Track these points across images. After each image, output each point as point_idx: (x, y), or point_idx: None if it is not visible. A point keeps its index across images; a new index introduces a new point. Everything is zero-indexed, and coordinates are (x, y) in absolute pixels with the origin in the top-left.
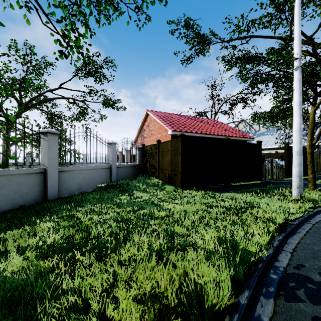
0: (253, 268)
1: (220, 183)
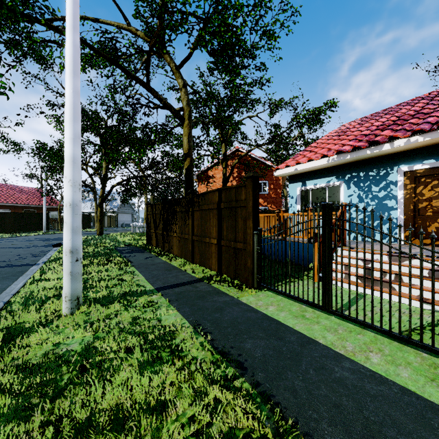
0: (4, 237)
1: (20, 231)
